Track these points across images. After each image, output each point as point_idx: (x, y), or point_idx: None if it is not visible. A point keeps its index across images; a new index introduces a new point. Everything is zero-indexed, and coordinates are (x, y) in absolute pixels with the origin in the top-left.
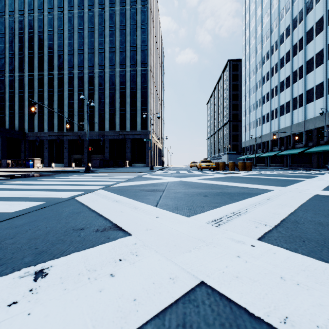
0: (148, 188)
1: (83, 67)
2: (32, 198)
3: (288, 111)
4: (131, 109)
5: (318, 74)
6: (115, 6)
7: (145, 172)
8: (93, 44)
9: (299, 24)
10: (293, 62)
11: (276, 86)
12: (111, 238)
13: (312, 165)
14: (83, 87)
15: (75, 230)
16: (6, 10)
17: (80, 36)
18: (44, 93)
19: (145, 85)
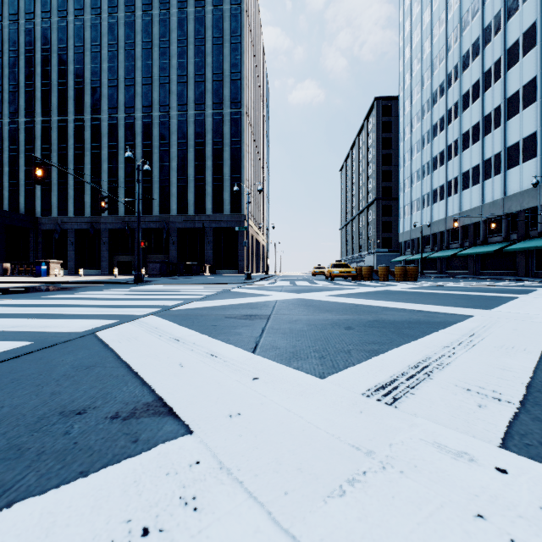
0: (241, 312)
1: (134, 108)
2: (13, 333)
3: (476, 182)
4: (214, 179)
5: (528, 120)
6: (188, 6)
7: (237, 283)
8: (151, 69)
9: (495, 37)
10: (485, 101)
11: (455, 140)
12: (141, 440)
13: (517, 271)
14: (133, 141)
15: (65, 414)
16: (5, 11)
17: (129, 57)
18: (69, 151)
19: (238, 138)
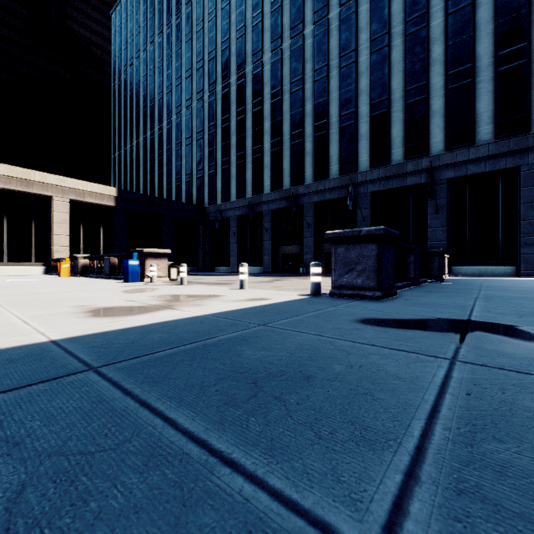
0: None
1: (302, 24)
2: None
3: None
4: (449, 77)
5: None
6: None
7: None
8: None
9: None
10: None
11: None
12: None
13: None
14: (300, 73)
15: None
16: None
17: None
18: (231, 121)
19: None
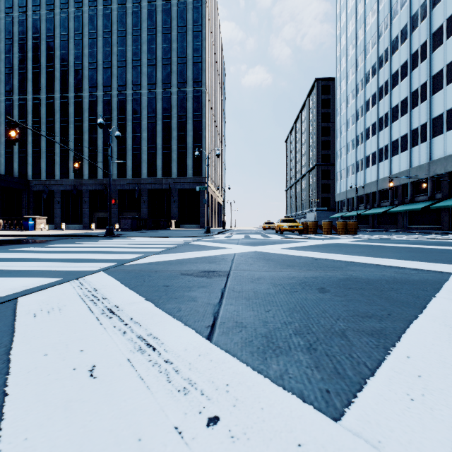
0: (198, 267)
1: (110, 87)
2: None
3: (405, 149)
4: (178, 147)
5: (451, 94)
6: None
7: (198, 236)
8: (125, 54)
9: (421, 23)
10: (412, 79)
11: (386, 114)
12: None
13: (442, 226)
14: (110, 115)
15: None
16: (2, 5)
17: (107, 43)
18: (56, 124)
19: (199, 113)
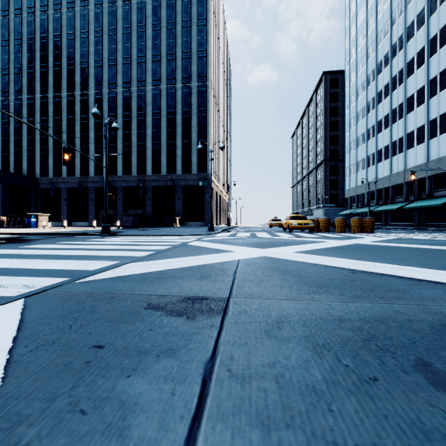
0: (181, 289)
1: (116, 84)
2: None
3: (421, 141)
4: (183, 143)
5: None
6: None
7: (199, 235)
8: (130, 51)
9: (440, 6)
10: (430, 66)
11: (400, 104)
12: None
13: None
14: (115, 112)
15: None
16: (11, 7)
17: (112, 40)
18: (63, 122)
19: (204, 108)
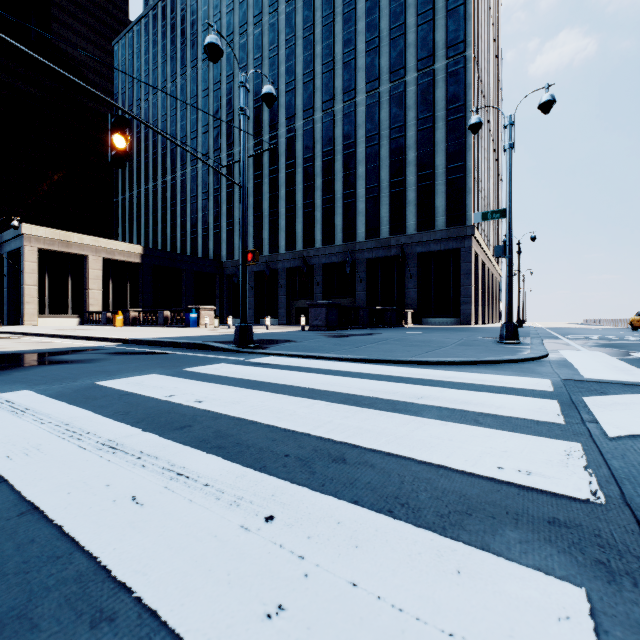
0: None
1: (312, 109)
2: None
3: None
4: (419, 178)
5: None
6: None
7: (503, 363)
8: (332, 50)
9: None
10: None
11: None
12: None
13: None
14: (311, 152)
15: None
16: (199, 53)
17: (308, 45)
18: (249, 183)
19: (459, 103)
